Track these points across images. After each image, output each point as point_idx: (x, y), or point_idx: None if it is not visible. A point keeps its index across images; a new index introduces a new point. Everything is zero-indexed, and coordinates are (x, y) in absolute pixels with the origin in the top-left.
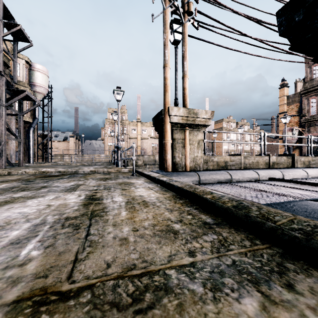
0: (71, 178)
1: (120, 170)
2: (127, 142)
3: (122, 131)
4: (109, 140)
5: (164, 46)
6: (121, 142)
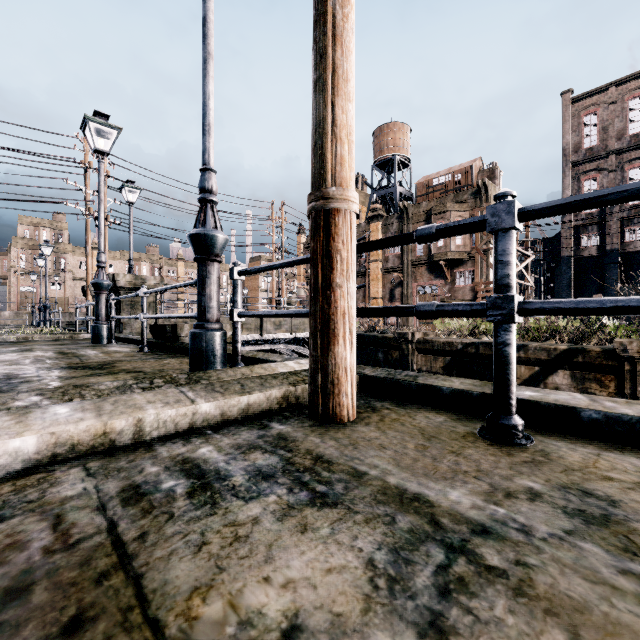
0: (6, 332)
1: (49, 329)
2: (70, 288)
3: (56, 265)
4: (23, 281)
5: (86, 244)
6: (54, 287)
